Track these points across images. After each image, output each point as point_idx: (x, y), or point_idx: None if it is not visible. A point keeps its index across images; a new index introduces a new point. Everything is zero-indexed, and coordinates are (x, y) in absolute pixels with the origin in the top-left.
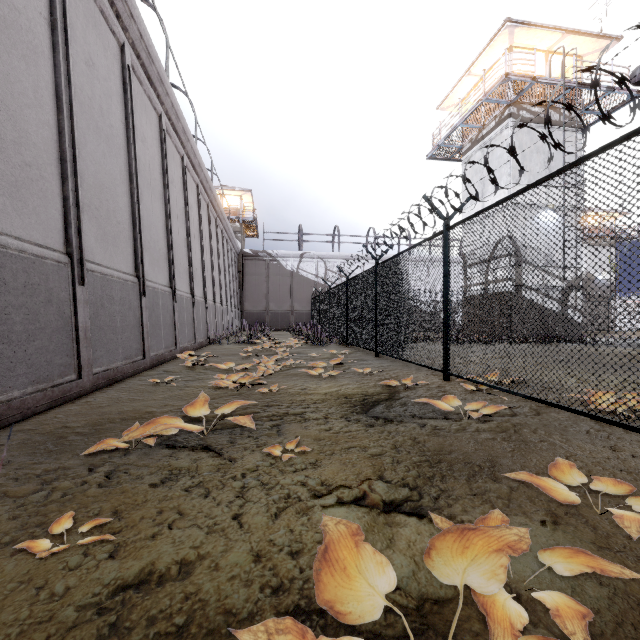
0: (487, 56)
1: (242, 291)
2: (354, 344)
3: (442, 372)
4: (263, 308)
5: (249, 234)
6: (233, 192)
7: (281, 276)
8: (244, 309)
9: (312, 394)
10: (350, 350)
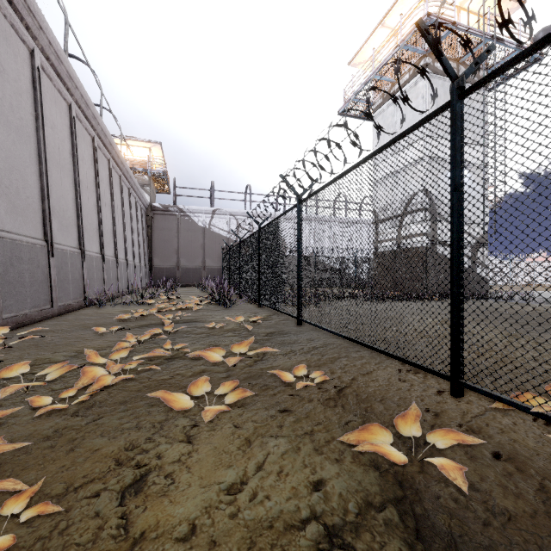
0: (402, 5)
1: (151, 246)
2: (268, 305)
3: (445, 378)
4: (174, 263)
5: (160, 189)
6: (141, 143)
7: (193, 232)
8: (153, 264)
9: (137, 549)
10: (263, 313)
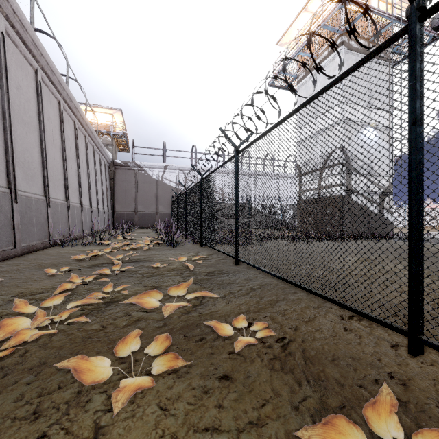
0: None
1: (113, 195)
2: (209, 245)
3: (400, 332)
4: (132, 209)
5: (121, 148)
6: (105, 110)
7: (148, 183)
8: (115, 210)
9: None
10: (204, 252)
